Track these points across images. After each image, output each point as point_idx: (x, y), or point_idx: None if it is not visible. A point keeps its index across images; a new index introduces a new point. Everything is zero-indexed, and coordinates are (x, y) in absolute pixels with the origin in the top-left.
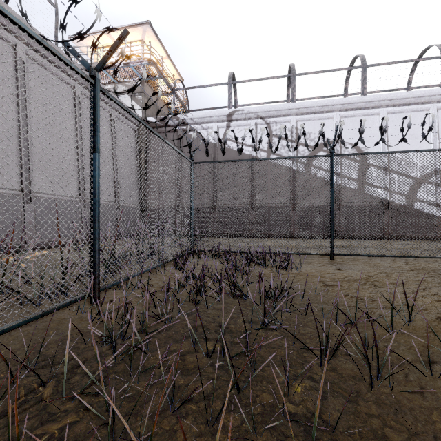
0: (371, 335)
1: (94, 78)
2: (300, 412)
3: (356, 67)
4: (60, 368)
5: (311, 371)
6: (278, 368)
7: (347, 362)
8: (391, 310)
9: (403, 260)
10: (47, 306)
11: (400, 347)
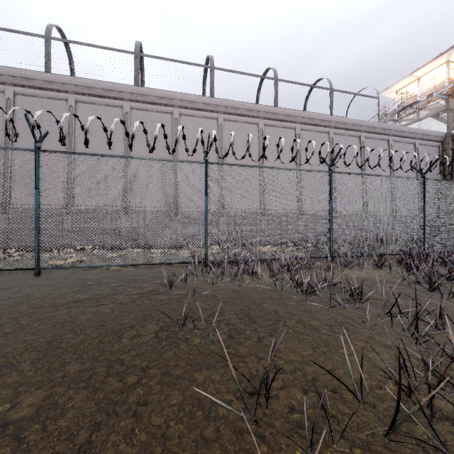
0: None
1: (423, 177)
2: None
3: None
4: None
5: None
6: None
7: None
8: None
9: None
10: (410, 252)
11: None
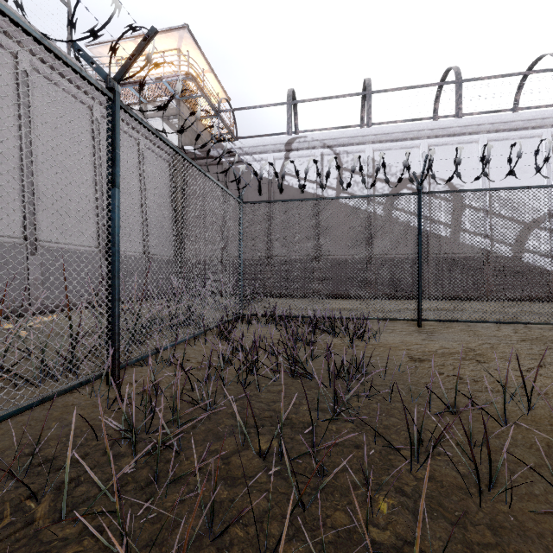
0: (477, 429)
1: (112, 91)
2: (387, 541)
3: (449, 82)
4: (62, 475)
5: (400, 480)
6: (355, 476)
7: (448, 467)
8: (500, 394)
9: (511, 328)
10: (49, 390)
11: (518, 446)
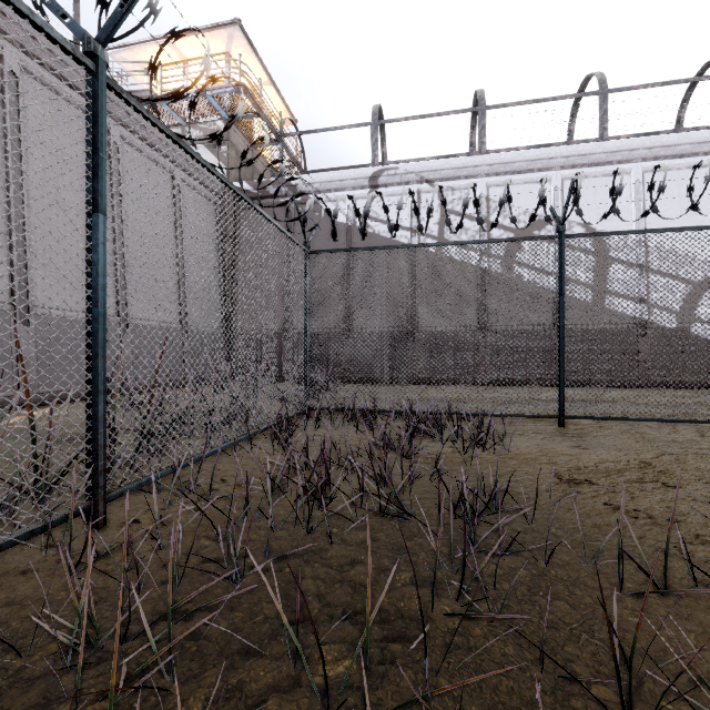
0: None
1: (93, 59)
2: None
3: (590, 93)
4: None
5: None
6: None
7: None
8: None
9: (692, 428)
10: None
11: None
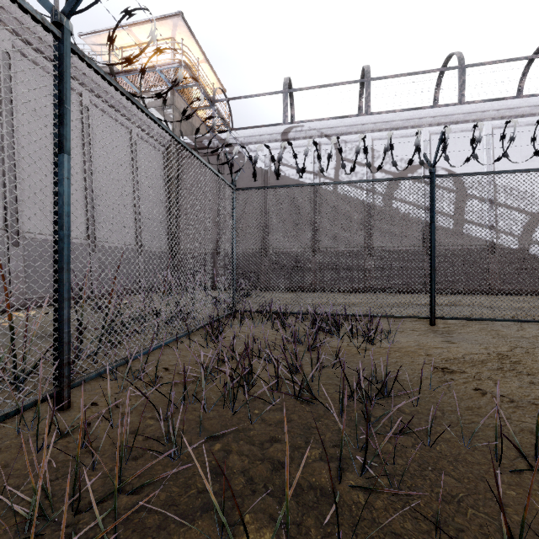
0: None
1: (59, 28)
2: None
3: (451, 67)
4: None
5: None
6: None
7: None
8: None
9: (535, 326)
10: None
11: None
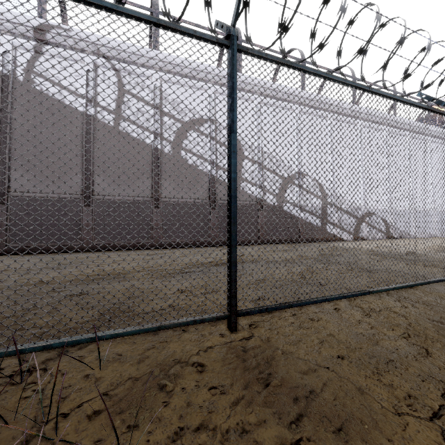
0: None
1: None
2: None
3: None
4: None
5: None
6: None
7: None
8: None
9: None
10: None
11: None
